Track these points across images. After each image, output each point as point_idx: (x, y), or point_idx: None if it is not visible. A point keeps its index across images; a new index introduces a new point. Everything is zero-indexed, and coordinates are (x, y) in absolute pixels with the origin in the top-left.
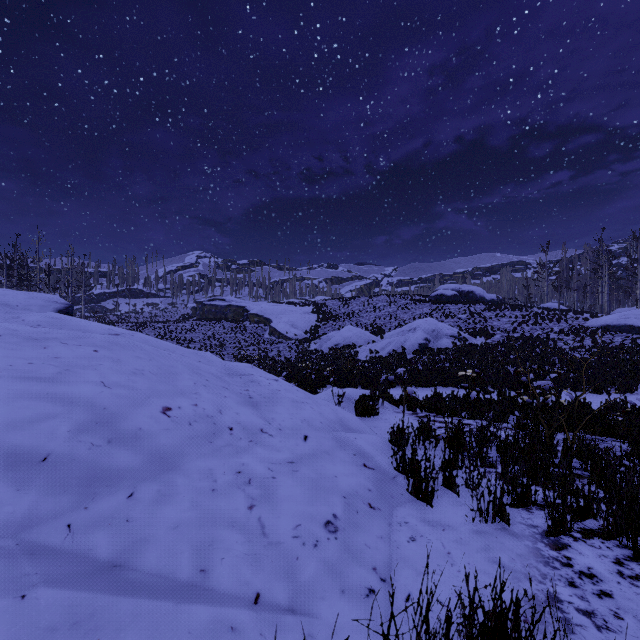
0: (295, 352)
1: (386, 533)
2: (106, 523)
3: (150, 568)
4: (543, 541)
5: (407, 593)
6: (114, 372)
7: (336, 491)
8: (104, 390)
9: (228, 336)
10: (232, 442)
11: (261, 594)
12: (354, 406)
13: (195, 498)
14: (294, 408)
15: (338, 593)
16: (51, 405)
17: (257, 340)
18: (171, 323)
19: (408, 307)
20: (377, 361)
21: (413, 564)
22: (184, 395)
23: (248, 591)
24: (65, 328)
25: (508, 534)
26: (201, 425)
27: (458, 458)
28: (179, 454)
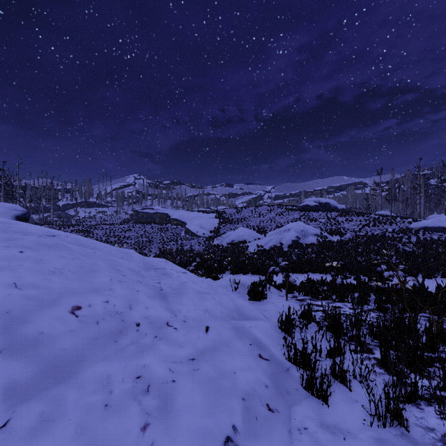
0: (203, 246)
1: (287, 445)
2: None
3: None
4: None
5: None
6: (32, 272)
7: (235, 392)
8: (13, 292)
9: (155, 234)
10: (137, 339)
11: None
12: (247, 291)
13: (82, 420)
14: (198, 299)
15: None
16: None
17: (176, 237)
18: (115, 225)
19: (283, 214)
20: (262, 253)
21: None
22: (98, 292)
23: None
24: (8, 231)
25: (410, 443)
26: (108, 323)
27: (341, 346)
28: (78, 359)
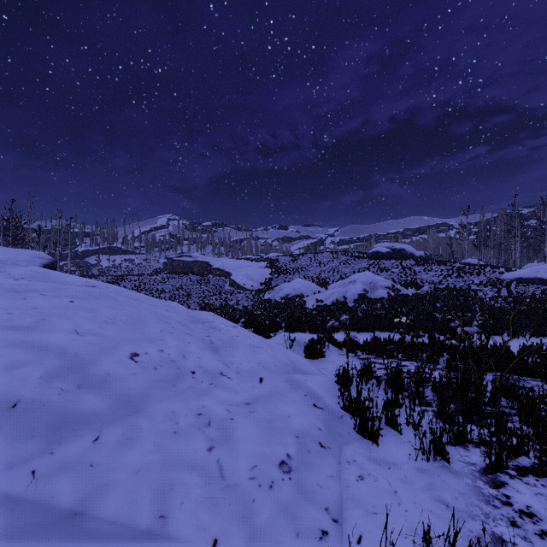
0: (252, 301)
1: (336, 472)
2: (70, 468)
3: (110, 515)
4: (482, 479)
5: (358, 534)
6: (87, 321)
7: (289, 431)
8: (76, 338)
9: (194, 287)
10: (194, 385)
11: (218, 540)
12: (303, 349)
13: (158, 441)
14: (251, 352)
15: (293, 536)
16: (25, 352)
17: (219, 291)
18: (145, 276)
19: (349, 262)
20: (322, 309)
21: (363, 503)
22: (151, 341)
23: (206, 537)
24: (47, 281)
25: (449, 472)
26: (166, 369)
27: (398, 398)
28: (144, 397)
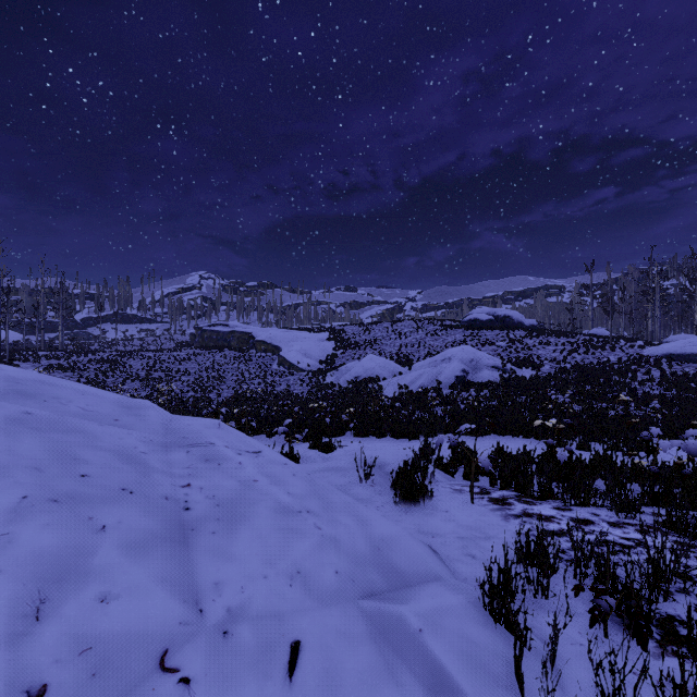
0: (308, 386)
1: None
2: None
3: None
4: None
5: None
6: None
7: None
8: None
9: (230, 367)
10: None
11: None
12: (390, 484)
13: None
14: (278, 534)
15: None
16: None
17: (264, 372)
18: (164, 352)
19: (438, 333)
20: (407, 398)
21: None
22: None
23: None
24: None
25: None
26: None
27: (685, 692)
28: None
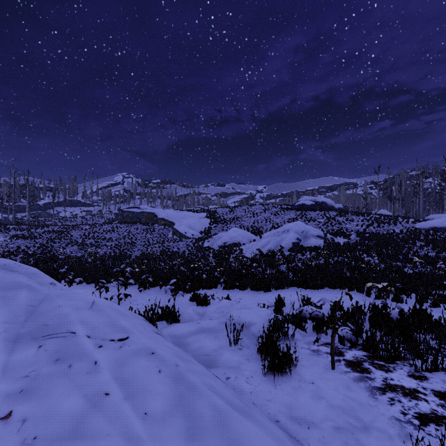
0: (192, 249)
1: None
2: None
3: None
4: None
5: None
6: None
7: None
8: None
9: (140, 236)
10: None
11: None
12: (257, 349)
13: None
14: None
15: None
16: None
17: (162, 239)
18: (97, 225)
19: (279, 213)
20: (260, 258)
21: None
22: None
23: None
24: None
25: None
26: None
27: None
28: None
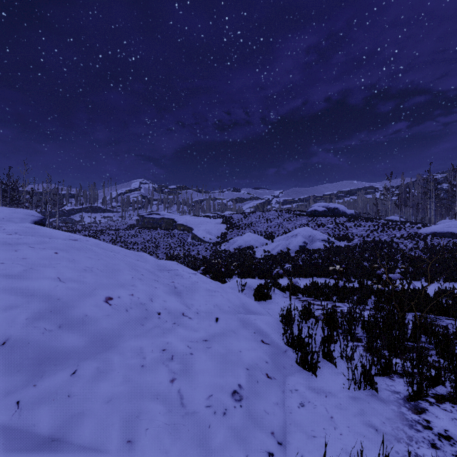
0: (210, 252)
1: (281, 400)
2: (50, 399)
3: (84, 441)
4: (405, 406)
5: (300, 455)
6: (69, 269)
7: (240, 364)
8: (59, 284)
9: (162, 240)
10: (159, 324)
11: None
12: (253, 293)
13: (127, 374)
14: (208, 296)
15: None
16: (14, 297)
17: (182, 243)
18: (121, 231)
19: (291, 219)
20: (269, 258)
21: (303, 428)
22: (123, 287)
23: None
24: (36, 235)
25: (377, 400)
26: (135, 311)
27: (333, 335)
28: (116, 335)
